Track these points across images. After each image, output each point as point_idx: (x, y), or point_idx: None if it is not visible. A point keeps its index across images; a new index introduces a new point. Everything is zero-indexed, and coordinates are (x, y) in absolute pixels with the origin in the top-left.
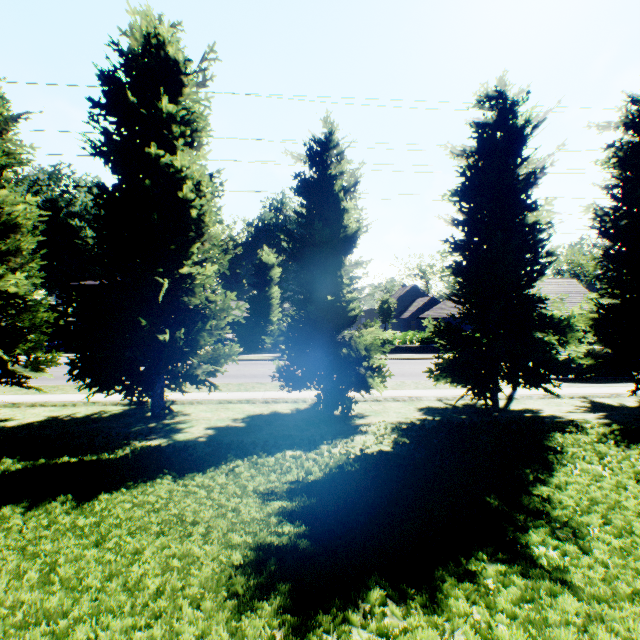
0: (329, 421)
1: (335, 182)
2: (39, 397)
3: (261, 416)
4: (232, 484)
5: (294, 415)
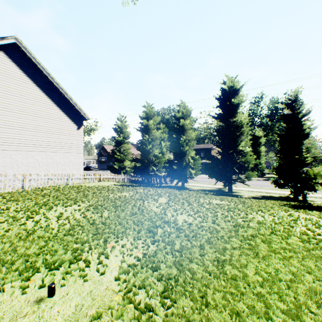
0: (295, 200)
1: (298, 113)
2: (191, 184)
3: (266, 196)
4: (268, 201)
5: (279, 197)
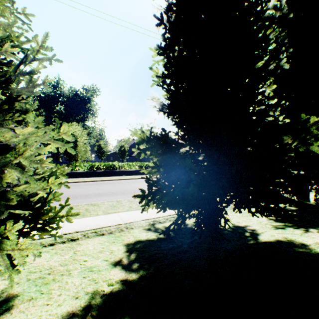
0: None
1: None
2: None
3: None
4: None
5: None
